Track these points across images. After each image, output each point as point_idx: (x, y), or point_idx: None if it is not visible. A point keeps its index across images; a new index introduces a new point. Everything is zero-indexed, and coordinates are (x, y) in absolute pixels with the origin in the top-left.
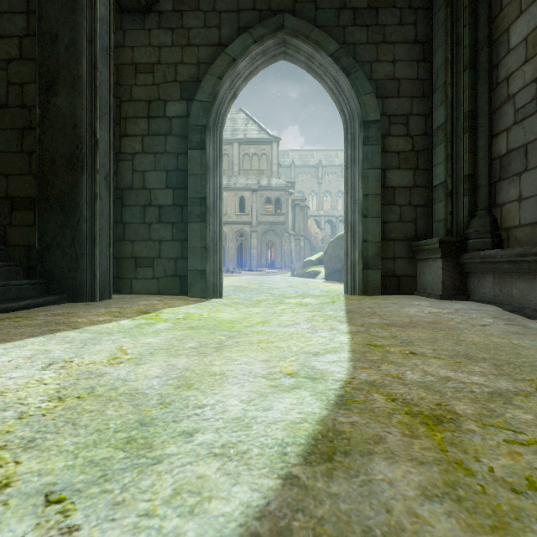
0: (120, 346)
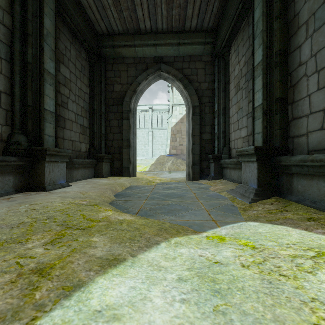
0: None
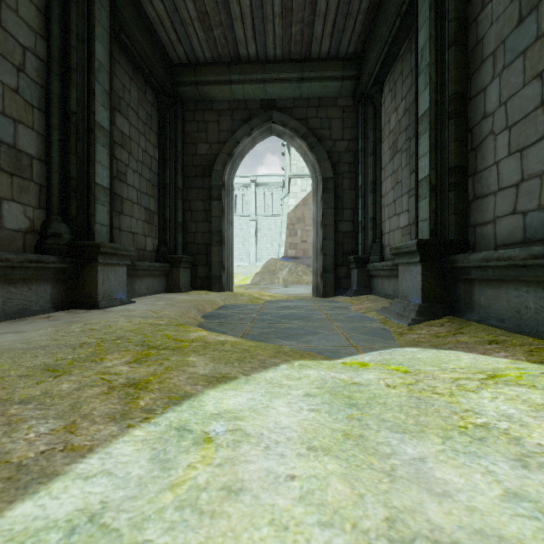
0: None
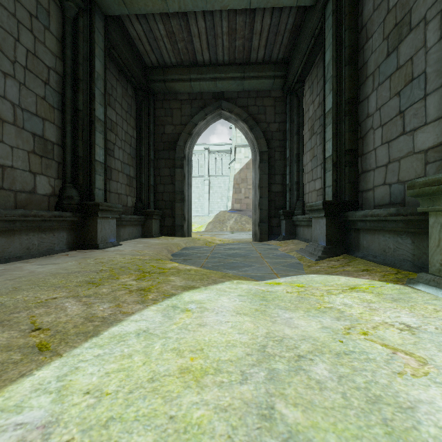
0: (418, 358)
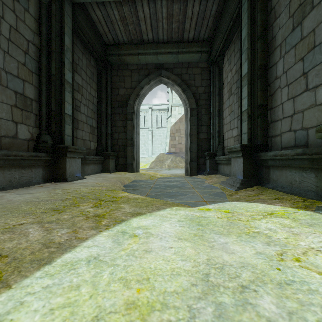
0: None
